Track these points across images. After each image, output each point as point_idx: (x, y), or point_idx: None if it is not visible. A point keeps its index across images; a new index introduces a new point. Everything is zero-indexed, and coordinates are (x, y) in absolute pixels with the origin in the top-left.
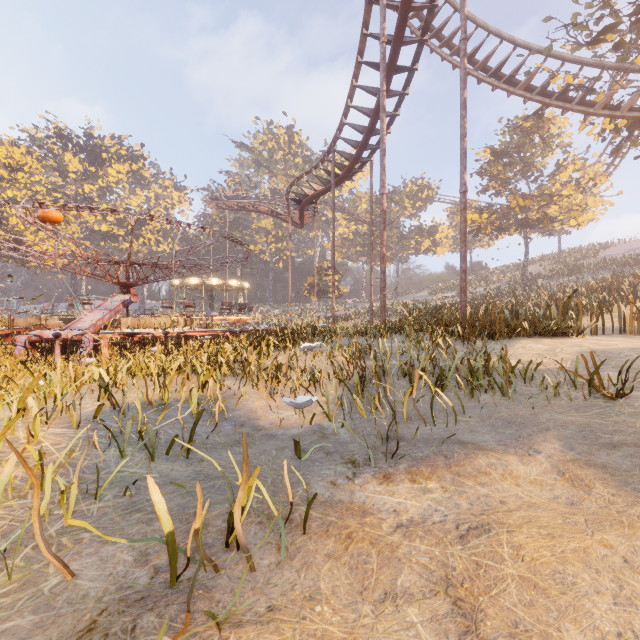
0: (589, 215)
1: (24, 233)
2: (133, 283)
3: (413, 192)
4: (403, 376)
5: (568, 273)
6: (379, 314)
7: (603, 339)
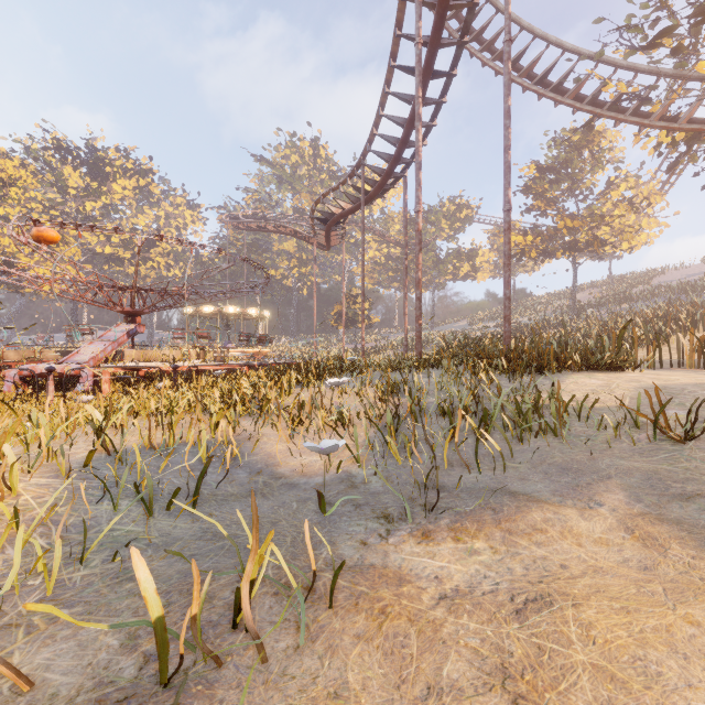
0: (643, 238)
1: (18, 255)
2: (139, 311)
3: (451, 212)
4: (442, 415)
5: (620, 301)
6: (413, 346)
7: (662, 373)
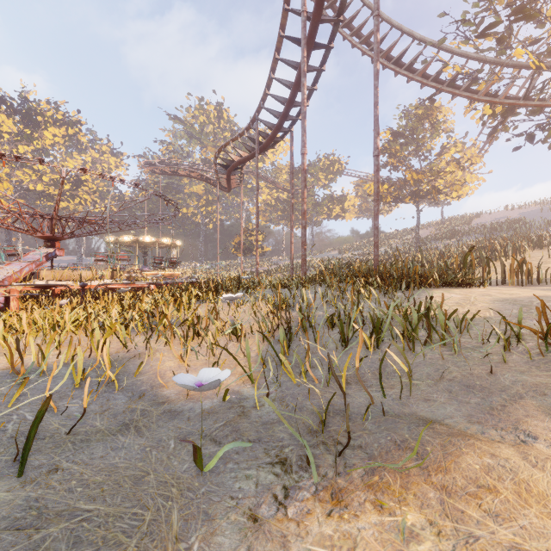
0: (466, 189)
1: None
2: (58, 237)
3: (326, 166)
4: (330, 328)
5: (450, 236)
6: (297, 269)
7: (501, 289)
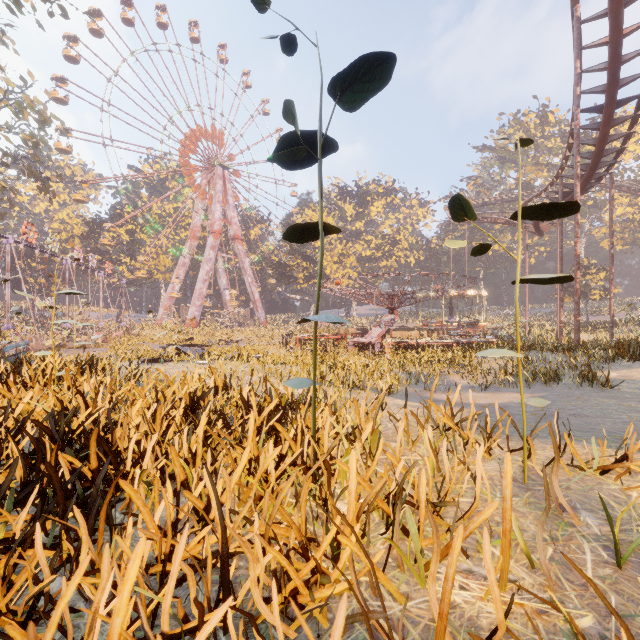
0: None
1: (325, 267)
2: (396, 307)
3: None
4: (533, 375)
5: None
6: None
7: None
